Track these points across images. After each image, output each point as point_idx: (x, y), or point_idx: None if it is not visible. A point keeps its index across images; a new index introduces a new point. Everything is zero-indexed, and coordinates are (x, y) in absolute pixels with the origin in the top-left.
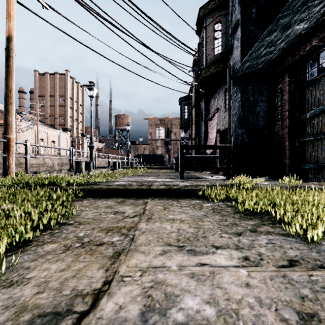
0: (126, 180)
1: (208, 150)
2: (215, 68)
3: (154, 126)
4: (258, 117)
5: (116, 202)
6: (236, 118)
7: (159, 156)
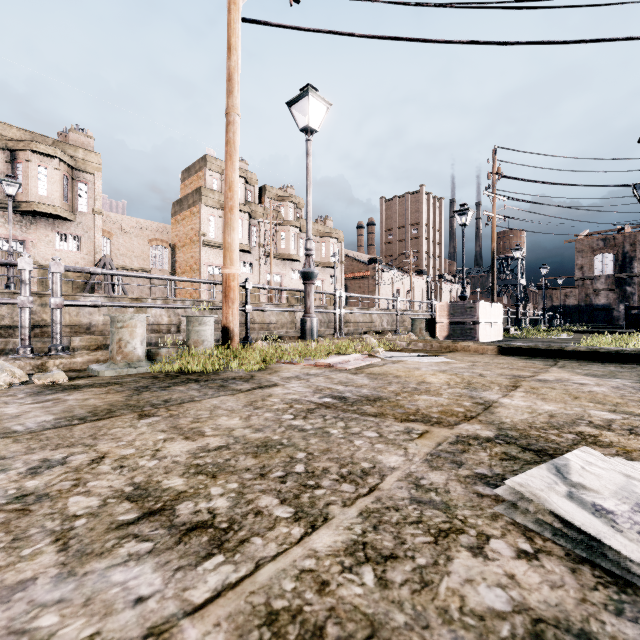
0: None
1: None
2: None
3: (589, 252)
4: None
5: (582, 334)
6: None
7: (600, 308)
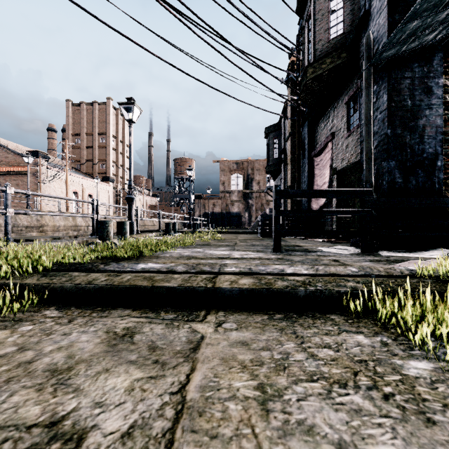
0: (177, 253)
1: (315, 203)
2: (332, 62)
3: (228, 172)
4: (423, 136)
5: (105, 337)
6: (378, 140)
7: (235, 215)
